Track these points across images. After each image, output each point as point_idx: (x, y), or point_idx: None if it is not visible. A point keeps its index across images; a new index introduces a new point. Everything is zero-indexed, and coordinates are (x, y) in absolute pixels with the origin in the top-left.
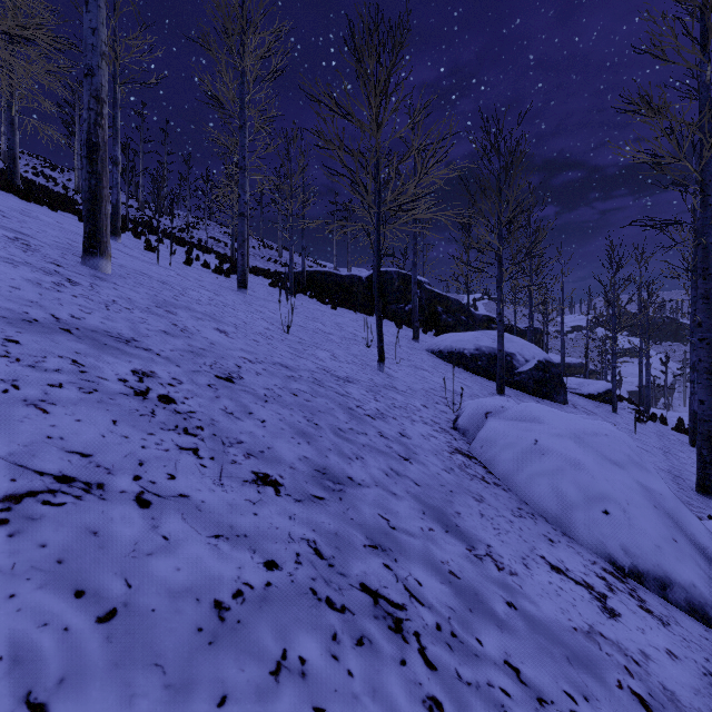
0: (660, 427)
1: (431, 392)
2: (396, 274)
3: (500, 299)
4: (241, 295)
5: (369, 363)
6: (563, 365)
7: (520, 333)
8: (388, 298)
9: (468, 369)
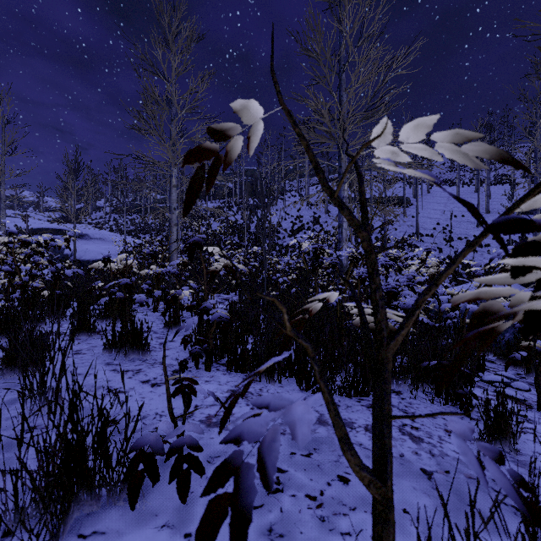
0: None
1: None
2: None
3: None
4: None
5: None
6: None
7: None
8: None
9: None
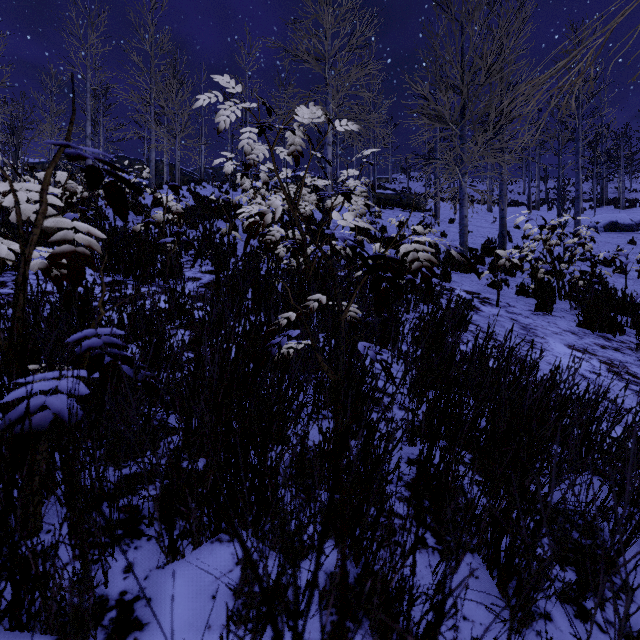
0: None
1: None
2: None
3: None
4: None
5: None
6: None
7: None
8: None
9: None
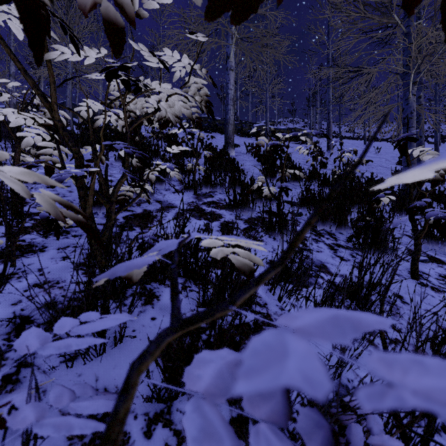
0: None
1: None
2: None
3: None
4: None
5: None
6: None
7: None
8: None
9: None
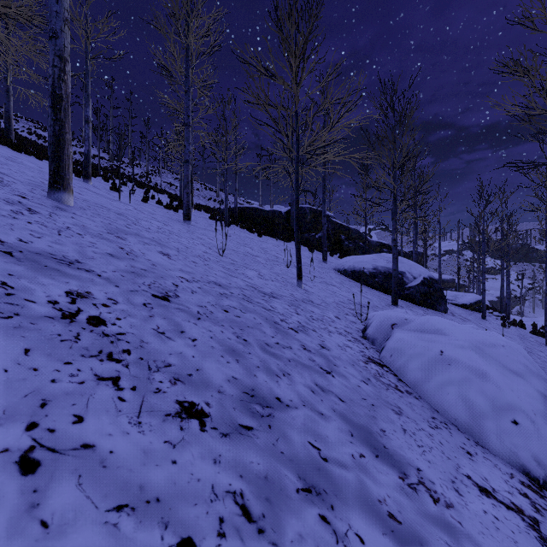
0: (520, 331)
1: (340, 304)
2: (309, 209)
3: (394, 228)
4: (186, 225)
5: (289, 280)
6: (440, 281)
7: (405, 255)
8: (302, 228)
9: (368, 285)
